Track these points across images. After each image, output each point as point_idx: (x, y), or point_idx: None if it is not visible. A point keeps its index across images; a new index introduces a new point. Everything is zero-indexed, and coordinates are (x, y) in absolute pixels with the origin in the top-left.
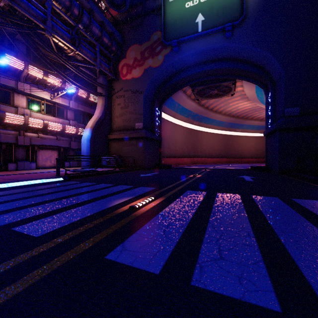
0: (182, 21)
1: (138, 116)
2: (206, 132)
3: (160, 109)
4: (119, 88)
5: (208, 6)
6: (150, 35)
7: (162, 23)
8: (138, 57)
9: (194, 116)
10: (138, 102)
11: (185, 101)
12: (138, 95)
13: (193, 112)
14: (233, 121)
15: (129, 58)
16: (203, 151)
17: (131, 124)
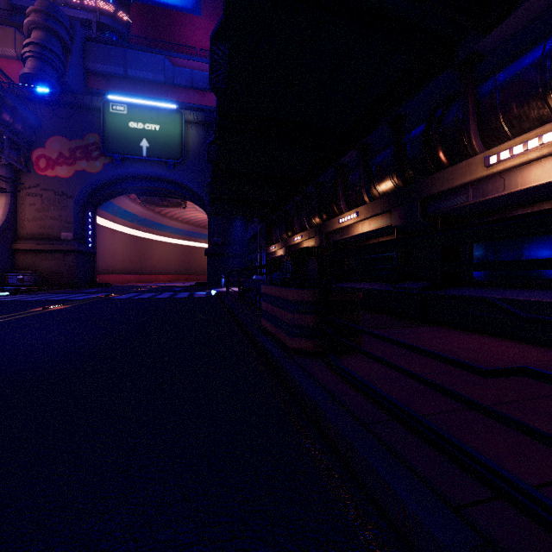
0: (126, 138)
1: (66, 224)
2: (159, 242)
3: (94, 213)
4: (34, 183)
5: (153, 135)
6: (84, 134)
7: (101, 130)
8: (66, 153)
9: (141, 220)
10: (66, 207)
11: (128, 204)
12: (66, 199)
13: (140, 216)
14: (194, 230)
15: (51, 150)
16: (155, 265)
17: (54, 233)
